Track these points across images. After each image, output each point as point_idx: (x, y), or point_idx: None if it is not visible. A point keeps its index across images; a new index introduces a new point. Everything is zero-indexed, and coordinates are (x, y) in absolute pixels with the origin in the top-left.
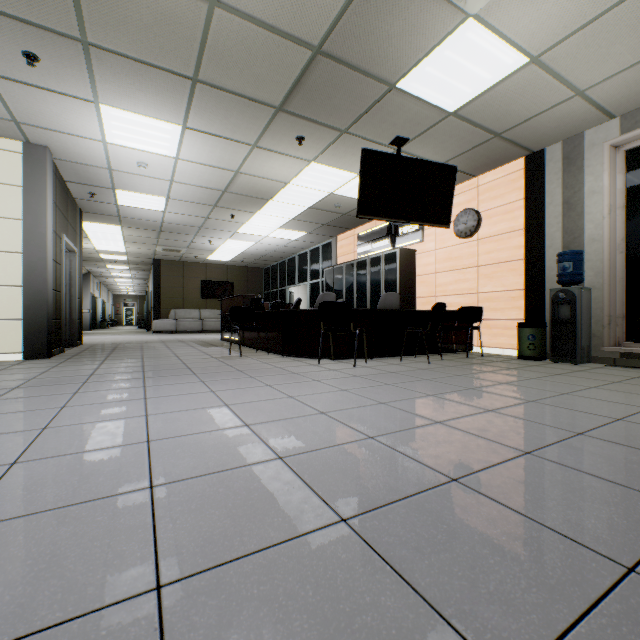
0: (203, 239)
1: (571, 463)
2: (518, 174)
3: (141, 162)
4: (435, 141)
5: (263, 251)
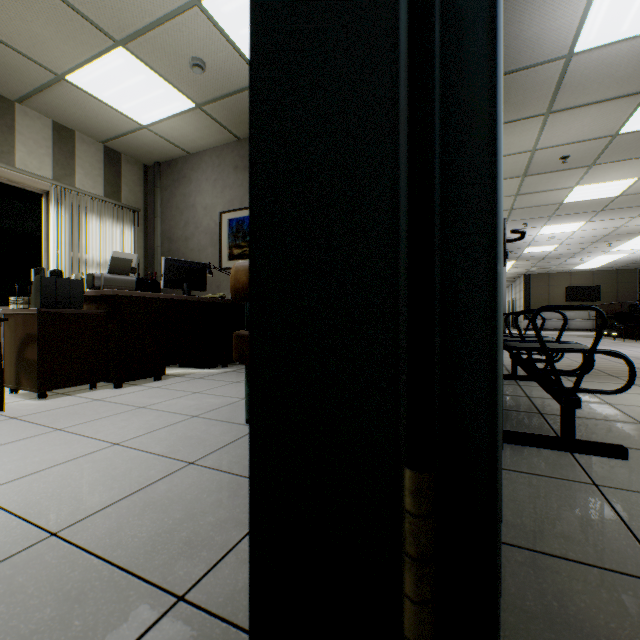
0: (574, 259)
1: None
2: None
3: (551, 237)
4: None
5: (637, 257)
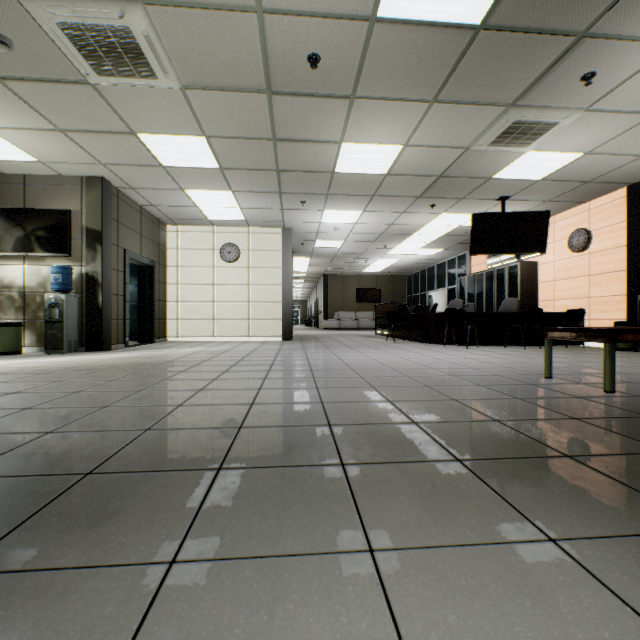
0: (361, 260)
1: (522, 369)
2: (621, 201)
3: (335, 228)
4: (534, 192)
5: (406, 264)
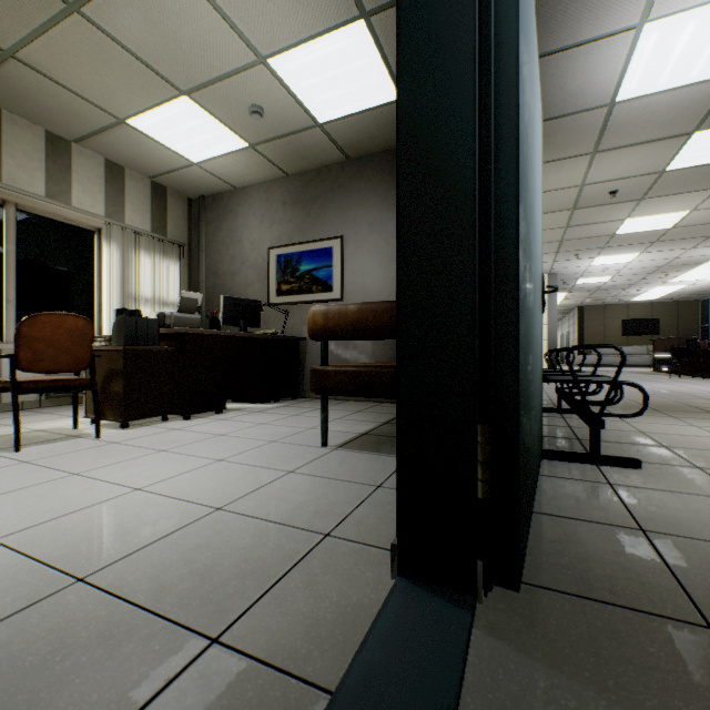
0: (631, 290)
1: None
2: None
3: (604, 267)
4: None
5: (698, 288)
